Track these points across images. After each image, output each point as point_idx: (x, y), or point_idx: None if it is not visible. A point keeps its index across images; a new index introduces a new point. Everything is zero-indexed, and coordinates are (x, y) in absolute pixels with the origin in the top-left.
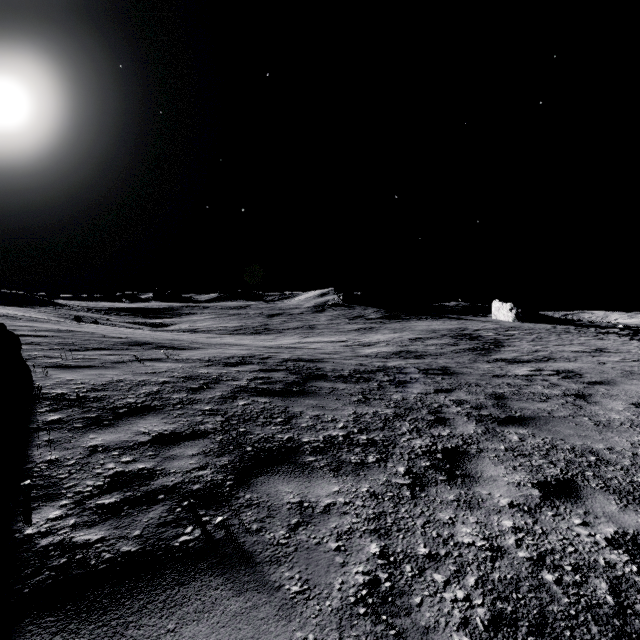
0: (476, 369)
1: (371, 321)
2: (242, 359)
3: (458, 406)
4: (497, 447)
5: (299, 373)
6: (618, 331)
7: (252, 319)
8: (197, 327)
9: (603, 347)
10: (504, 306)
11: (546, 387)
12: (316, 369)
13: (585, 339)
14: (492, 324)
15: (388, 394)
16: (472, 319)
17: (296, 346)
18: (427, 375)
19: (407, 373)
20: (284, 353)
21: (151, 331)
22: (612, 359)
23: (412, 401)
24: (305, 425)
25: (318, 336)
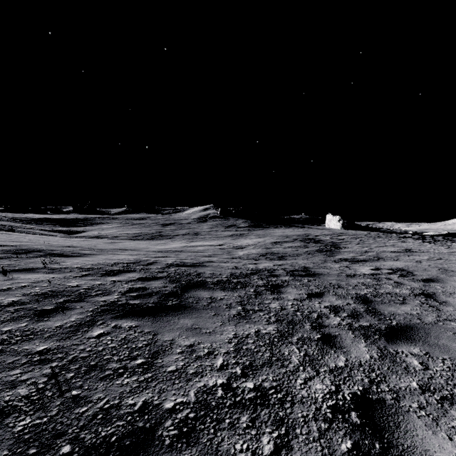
0: (330, 269)
1: (241, 229)
2: (126, 266)
3: (336, 315)
4: (409, 385)
5: (178, 281)
6: (411, 236)
7: (150, 227)
8: (103, 234)
9: (409, 248)
10: (334, 218)
11: (394, 286)
12: (196, 275)
13: (393, 242)
14: (327, 231)
15: (266, 303)
16: (312, 227)
17: (182, 250)
18: (295, 277)
19: (277, 275)
20: (170, 257)
21: (62, 237)
22: (423, 258)
23: (291, 311)
24: (173, 369)
25: (201, 241)
